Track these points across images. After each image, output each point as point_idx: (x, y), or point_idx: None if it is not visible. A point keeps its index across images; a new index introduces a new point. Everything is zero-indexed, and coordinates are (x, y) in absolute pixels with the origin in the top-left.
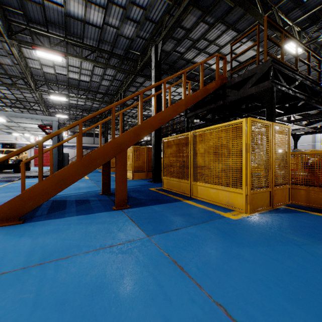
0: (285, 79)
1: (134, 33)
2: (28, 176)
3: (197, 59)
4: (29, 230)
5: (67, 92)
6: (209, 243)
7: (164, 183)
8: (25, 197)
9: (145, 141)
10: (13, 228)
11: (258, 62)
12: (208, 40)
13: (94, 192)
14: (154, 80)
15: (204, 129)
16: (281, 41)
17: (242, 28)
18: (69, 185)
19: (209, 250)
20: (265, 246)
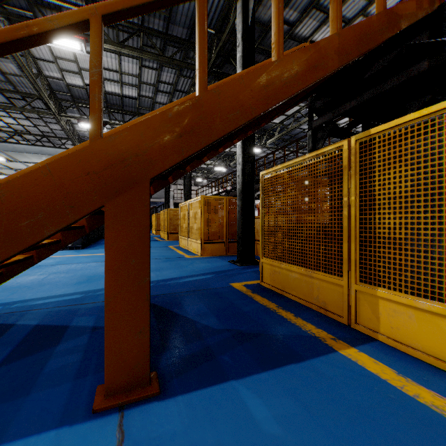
0: None
1: None
2: None
3: (320, 35)
4: None
5: (107, 119)
6: None
7: (264, 274)
8: None
9: (225, 192)
10: None
11: None
12: None
13: None
14: (241, 65)
15: (410, 116)
16: None
17: None
18: None
19: None
20: None
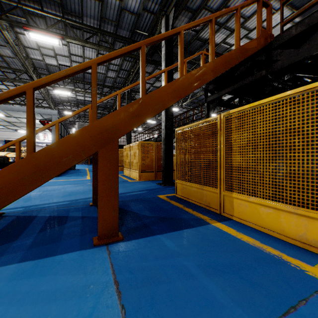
0: None
1: (140, 6)
2: None
3: (216, 37)
4: None
5: (73, 87)
6: None
7: (177, 189)
8: None
9: (154, 138)
10: None
11: None
12: None
13: (84, 201)
14: (164, 60)
15: (246, 106)
16: None
17: None
18: (4, 204)
19: None
20: None
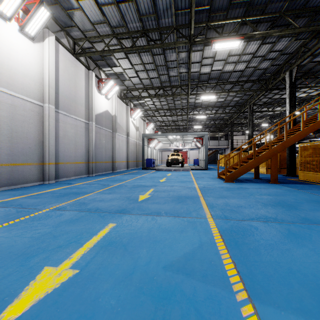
0: None
1: (269, 65)
2: (193, 169)
3: None
4: (241, 184)
5: (204, 111)
6: None
7: (300, 176)
8: (235, 173)
9: None
10: (234, 183)
11: None
12: None
13: (247, 177)
14: (289, 98)
15: None
16: None
17: None
18: (250, 170)
19: None
20: None
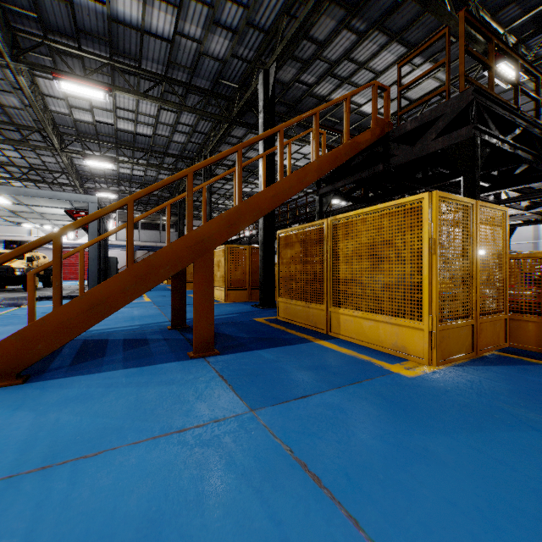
0: (495, 125)
1: (228, 50)
2: (48, 296)
3: (337, 95)
4: (34, 397)
5: (114, 155)
6: (367, 426)
7: (280, 310)
8: (30, 336)
9: (246, 237)
10: (5, 392)
11: (449, 93)
12: (356, 62)
13: (157, 325)
14: (263, 131)
15: (351, 213)
16: (489, 56)
17: (415, 40)
18: (109, 313)
19: (367, 440)
20: (476, 432)
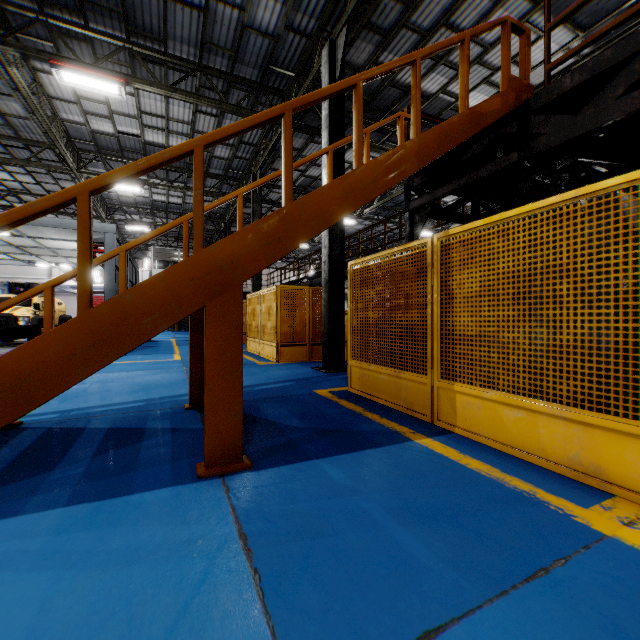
0: None
1: (281, 20)
2: None
3: (428, 82)
4: None
5: (145, 177)
6: None
7: (353, 378)
8: None
9: (307, 278)
10: None
11: None
12: (457, 29)
13: (172, 400)
14: (328, 127)
15: (478, 222)
16: None
17: None
18: (39, 401)
19: None
20: None
